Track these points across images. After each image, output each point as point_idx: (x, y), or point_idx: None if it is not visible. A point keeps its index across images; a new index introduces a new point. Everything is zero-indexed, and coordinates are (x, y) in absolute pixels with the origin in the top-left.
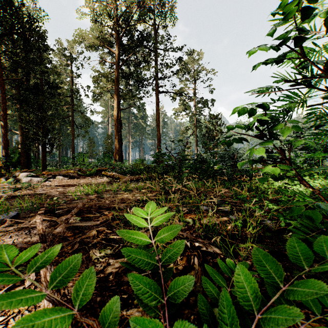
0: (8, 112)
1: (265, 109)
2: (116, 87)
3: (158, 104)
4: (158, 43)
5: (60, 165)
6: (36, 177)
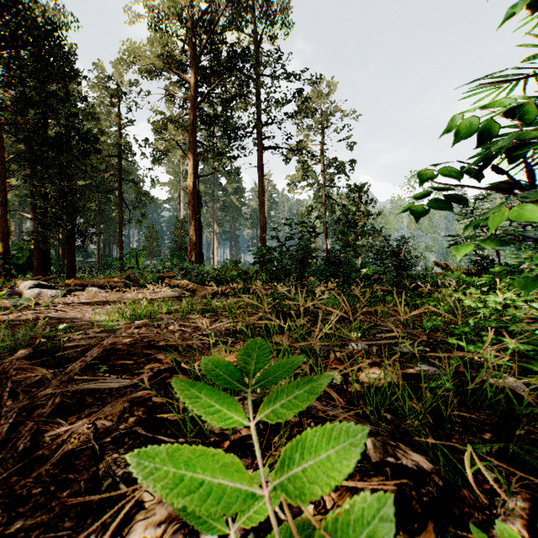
0: (14, 182)
1: (523, 117)
2: (191, 139)
3: (261, 168)
4: (262, 66)
5: (97, 270)
6: (50, 288)
